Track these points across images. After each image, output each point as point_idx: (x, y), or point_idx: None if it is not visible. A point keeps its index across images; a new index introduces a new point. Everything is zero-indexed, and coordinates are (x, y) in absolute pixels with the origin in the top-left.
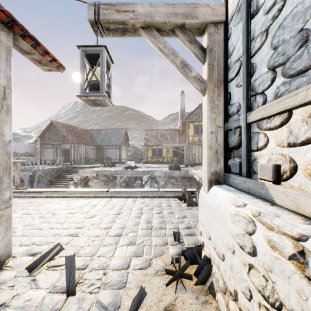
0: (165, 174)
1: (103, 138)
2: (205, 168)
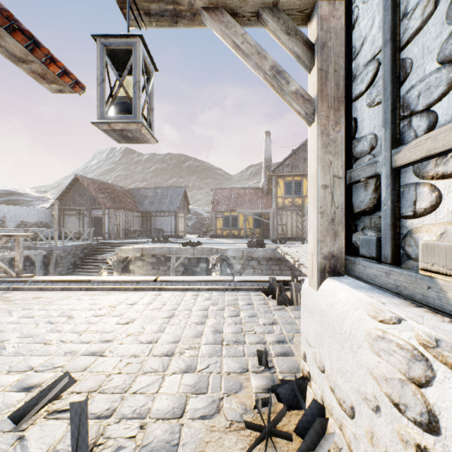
0: (243, 254)
1: (151, 200)
2: (312, 248)
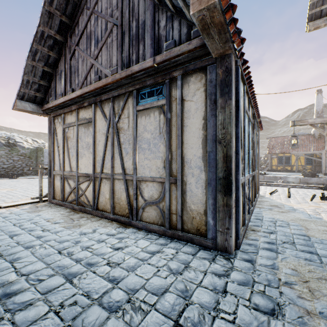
0: (300, 180)
1: None
2: None
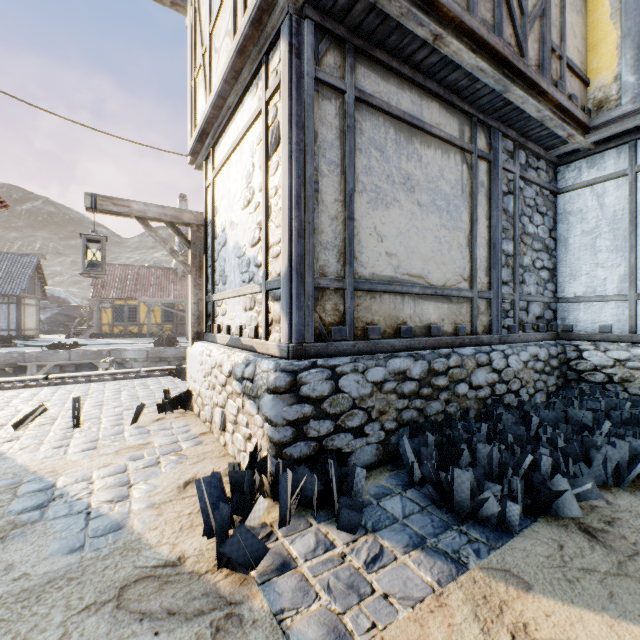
0: (148, 355)
1: None
2: (190, 330)
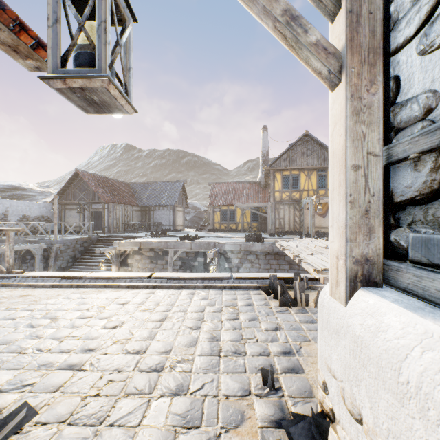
0: (241, 248)
1: (150, 195)
2: (337, 249)
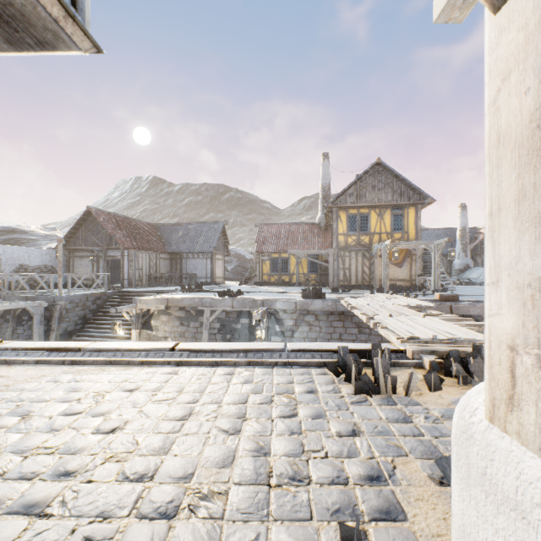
0: (296, 307)
1: (182, 239)
2: (512, 330)
